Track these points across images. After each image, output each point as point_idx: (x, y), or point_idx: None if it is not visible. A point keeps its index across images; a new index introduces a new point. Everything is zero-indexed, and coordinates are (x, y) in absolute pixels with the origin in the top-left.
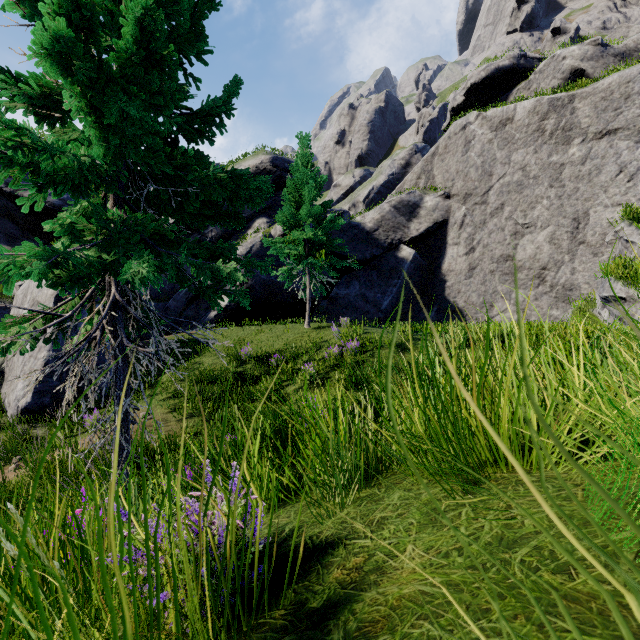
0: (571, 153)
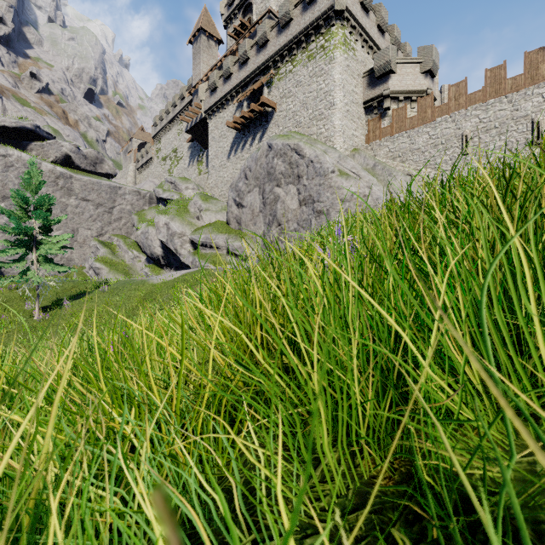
0: (72, 201)
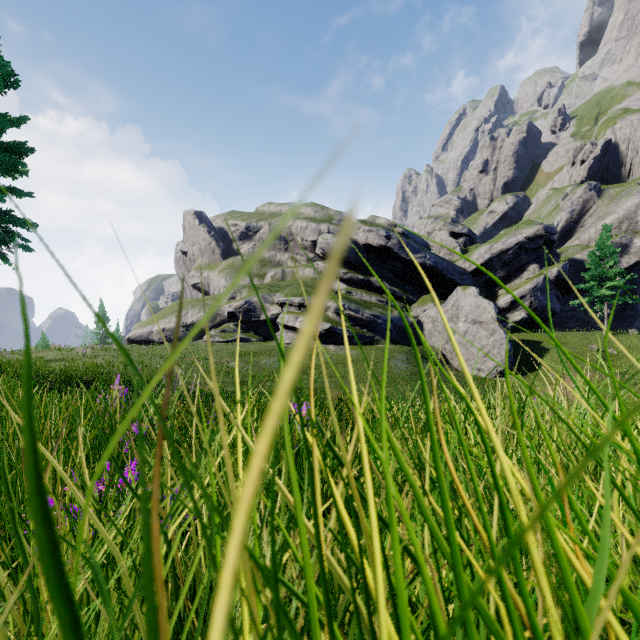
0: None
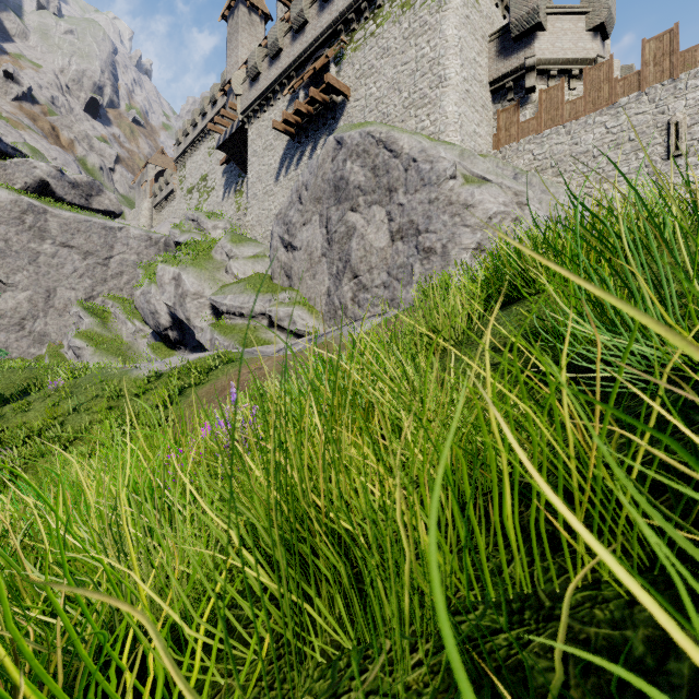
0: (46, 247)
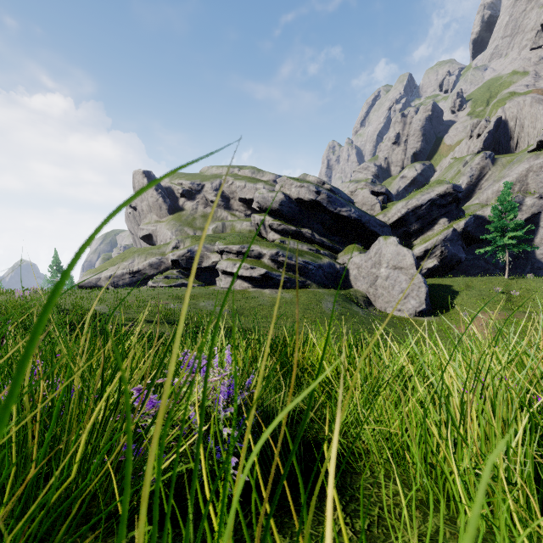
0: None
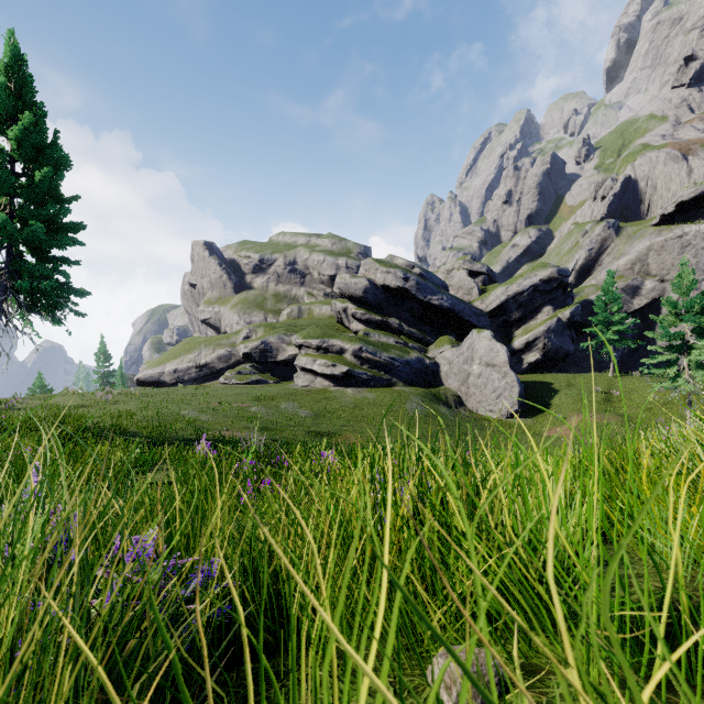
0: None
